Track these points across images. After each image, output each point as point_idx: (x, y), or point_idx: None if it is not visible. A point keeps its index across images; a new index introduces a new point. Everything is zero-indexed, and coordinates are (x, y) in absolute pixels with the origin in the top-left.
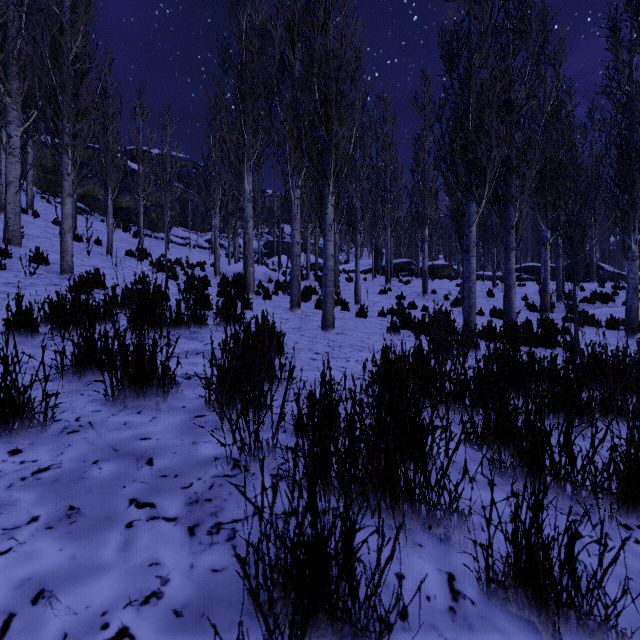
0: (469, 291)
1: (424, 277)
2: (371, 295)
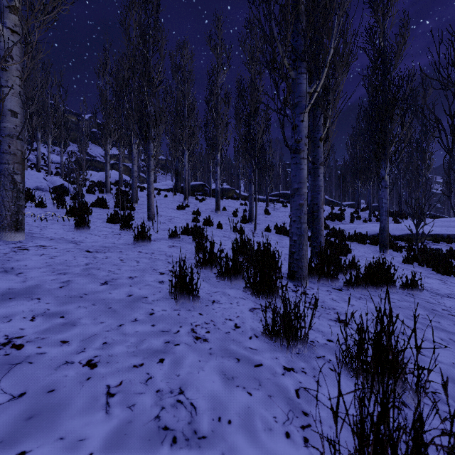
0: (299, 210)
1: (217, 196)
2: (169, 210)
